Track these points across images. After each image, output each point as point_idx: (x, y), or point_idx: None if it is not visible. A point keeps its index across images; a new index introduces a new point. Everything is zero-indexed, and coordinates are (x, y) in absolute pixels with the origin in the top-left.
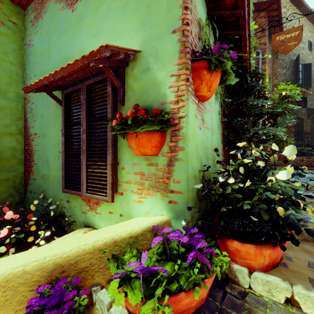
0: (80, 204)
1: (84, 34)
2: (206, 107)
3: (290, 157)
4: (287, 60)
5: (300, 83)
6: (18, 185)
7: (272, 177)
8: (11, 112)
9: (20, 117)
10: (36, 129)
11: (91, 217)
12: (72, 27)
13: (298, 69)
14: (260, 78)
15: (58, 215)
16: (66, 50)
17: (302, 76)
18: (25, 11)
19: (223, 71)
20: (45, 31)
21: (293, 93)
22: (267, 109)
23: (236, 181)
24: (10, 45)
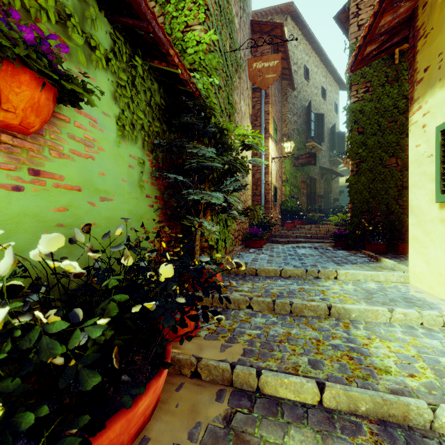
0: None
1: None
2: (64, 147)
3: (65, 268)
4: (298, 105)
5: (312, 136)
6: None
7: (38, 312)
8: None
9: None
10: None
11: None
12: None
13: (309, 118)
14: (210, 114)
15: None
16: None
17: (315, 127)
18: None
19: (43, 74)
20: None
21: (255, 143)
22: (208, 162)
23: (24, 309)
24: None
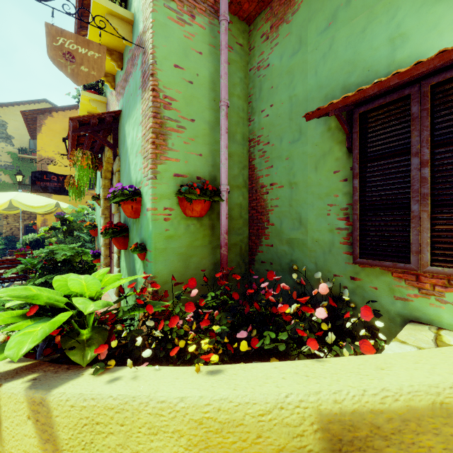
0: (388, 284)
1: (401, 9)
2: None
3: None
4: None
5: None
6: (243, 253)
7: None
8: (238, 159)
9: (245, 166)
10: (274, 177)
11: (426, 307)
12: (366, 8)
13: None
14: None
15: (326, 297)
16: (350, 50)
17: None
18: (250, 26)
19: None
20: (296, 38)
21: None
22: None
23: None
24: (237, 75)
